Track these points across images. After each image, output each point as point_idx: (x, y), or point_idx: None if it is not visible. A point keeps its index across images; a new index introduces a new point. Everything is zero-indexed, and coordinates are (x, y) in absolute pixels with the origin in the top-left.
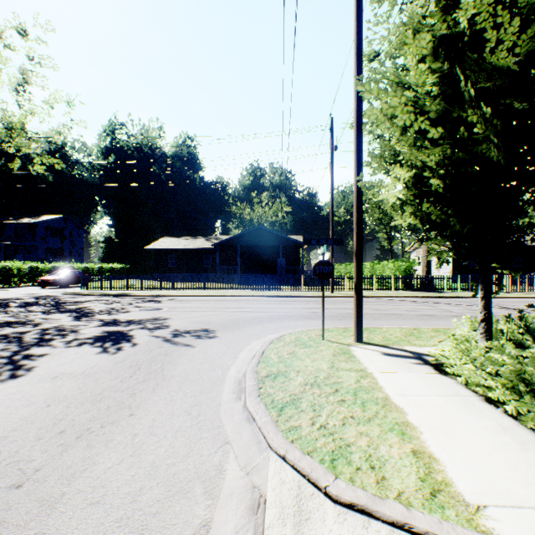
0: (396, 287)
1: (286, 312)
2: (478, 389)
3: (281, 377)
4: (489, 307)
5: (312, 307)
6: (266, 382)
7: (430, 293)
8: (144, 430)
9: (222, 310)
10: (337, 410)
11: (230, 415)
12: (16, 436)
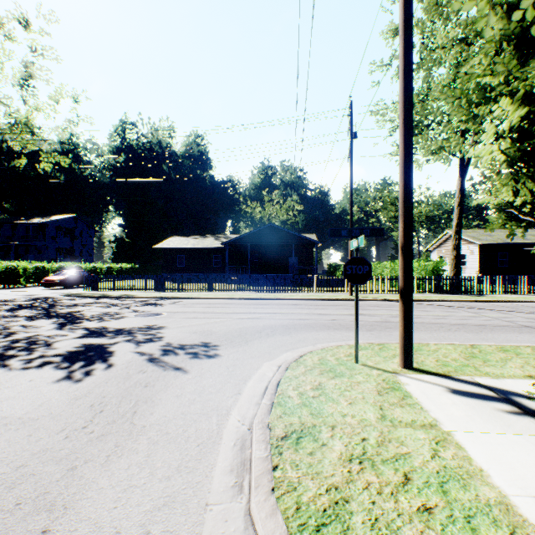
0: (422, 290)
1: (302, 319)
2: None
3: (307, 440)
4: None
5: (331, 313)
6: (284, 452)
7: (462, 296)
8: None
9: (228, 316)
10: None
11: None
12: None
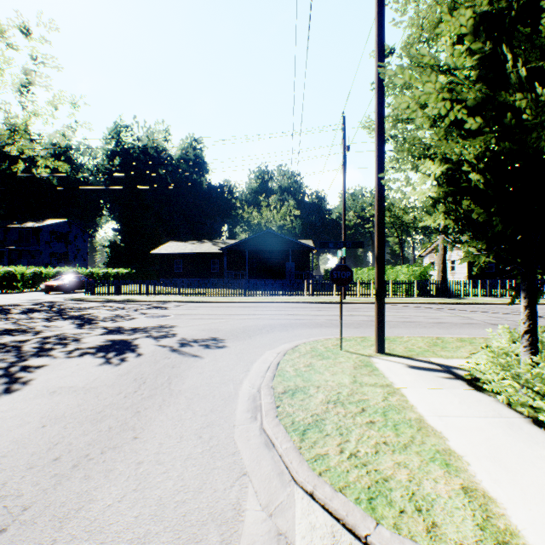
0: (411, 293)
1: (298, 319)
2: (523, 409)
3: (300, 393)
4: (534, 317)
5: (325, 314)
6: (283, 399)
7: (446, 300)
8: (149, 458)
9: (231, 317)
10: (367, 434)
11: (246, 439)
12: (4, 464)
